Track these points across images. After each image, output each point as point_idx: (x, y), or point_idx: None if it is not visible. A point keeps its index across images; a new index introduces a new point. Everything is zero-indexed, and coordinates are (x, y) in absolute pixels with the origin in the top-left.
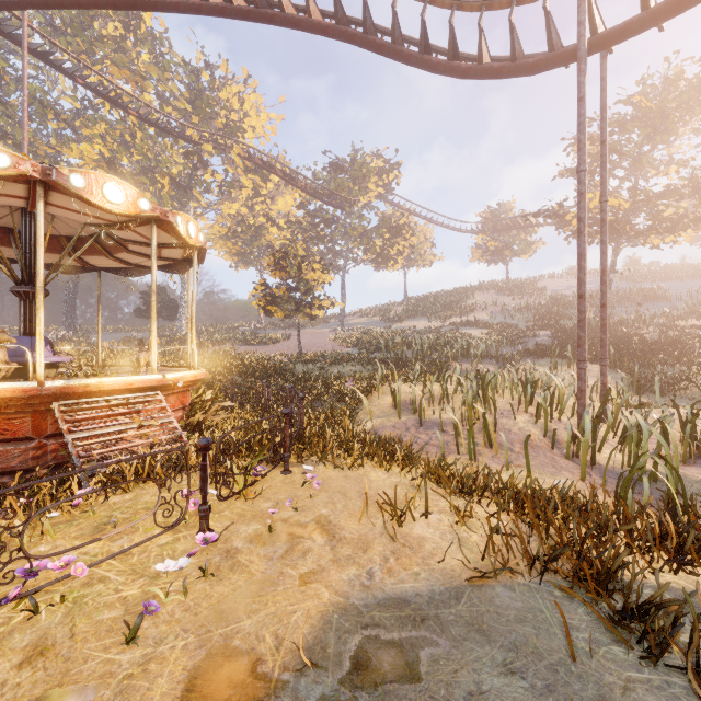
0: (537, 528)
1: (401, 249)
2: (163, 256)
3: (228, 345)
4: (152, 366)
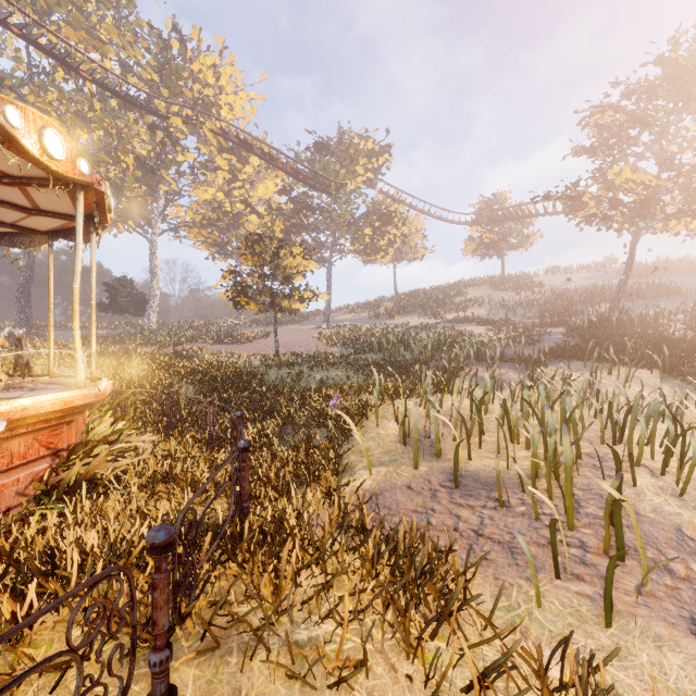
0: None
1: (392, 238)
2: (45, 209)
3: (198, 344)
4: None
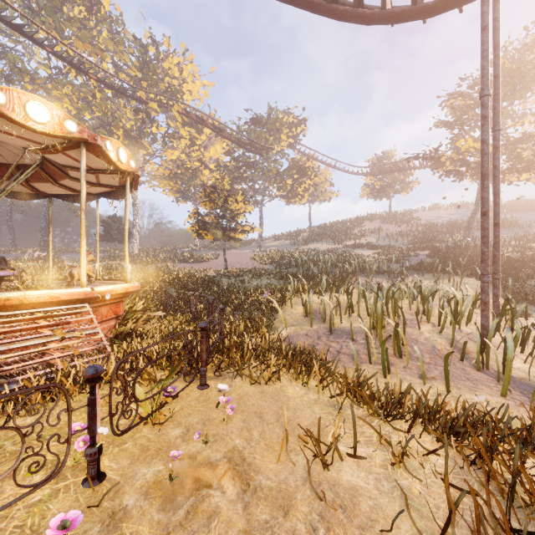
0: (497, 480)
1: (307, 186)
2: (102, 183)
3: (169, 263)
4: (81, 280)
